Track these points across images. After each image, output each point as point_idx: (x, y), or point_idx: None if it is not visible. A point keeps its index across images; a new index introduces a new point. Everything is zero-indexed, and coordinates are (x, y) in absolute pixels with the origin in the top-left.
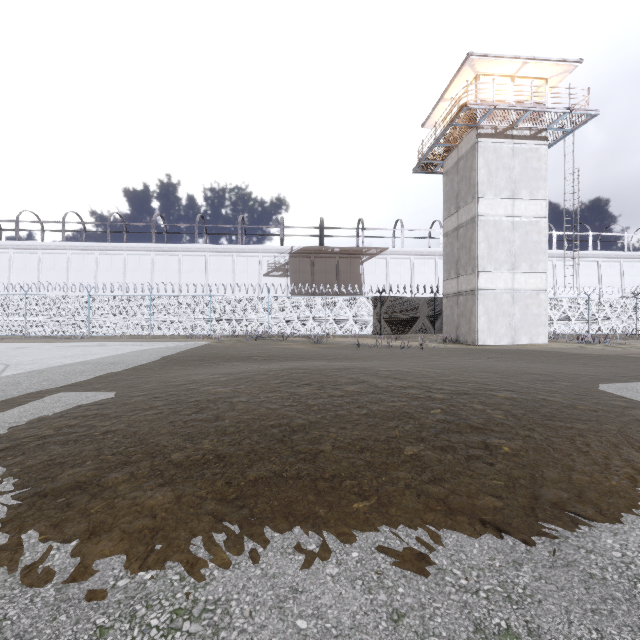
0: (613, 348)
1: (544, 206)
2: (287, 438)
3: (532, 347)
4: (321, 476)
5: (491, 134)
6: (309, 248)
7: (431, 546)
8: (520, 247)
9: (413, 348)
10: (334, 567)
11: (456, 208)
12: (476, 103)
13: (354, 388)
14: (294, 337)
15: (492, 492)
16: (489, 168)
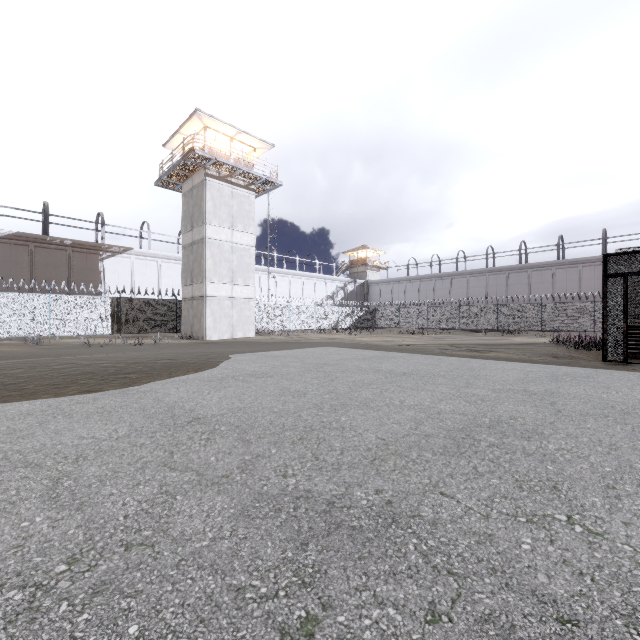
0: (287, 338)
1: (253, 239)
2: (2, 387)
3: (242, 339)
4: (25, 393)
5: (216, 176)
6: (26, 235)
7: (74, 397)
8: (237, 266)
9: (148, 344)
10: (28, 405)
11: (191, 227)
12: (202, 151)
13: (62, 366)
14: (2, 340)
15: (113, 386)
16: (215, 202)
